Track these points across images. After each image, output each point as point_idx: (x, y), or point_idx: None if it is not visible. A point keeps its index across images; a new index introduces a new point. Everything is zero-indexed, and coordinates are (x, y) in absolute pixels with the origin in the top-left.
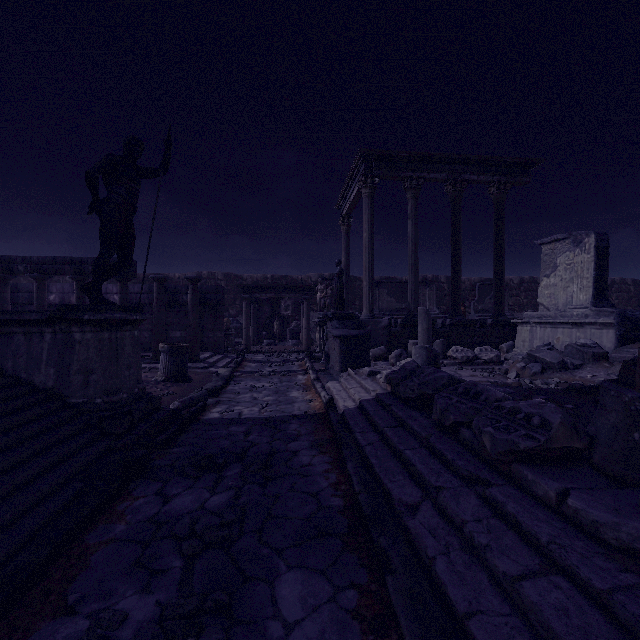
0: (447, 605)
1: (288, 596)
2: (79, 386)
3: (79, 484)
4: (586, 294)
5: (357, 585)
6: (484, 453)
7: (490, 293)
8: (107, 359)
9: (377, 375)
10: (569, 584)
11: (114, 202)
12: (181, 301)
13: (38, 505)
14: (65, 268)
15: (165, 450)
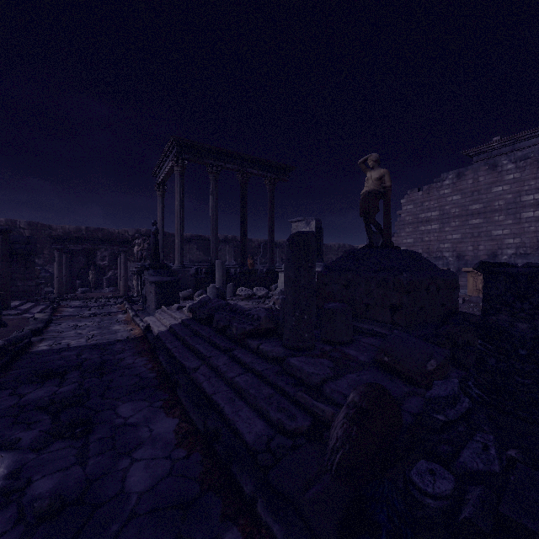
0: (205, 396)
1: (125, 411)
2: None
3: None
4: None
5: (163, 399)
6: (235, 338)
7: None
8: None
9: (184, 308)
10: (252, 374)
11: None
12: None
13: None
14: None
15: (3, 373)
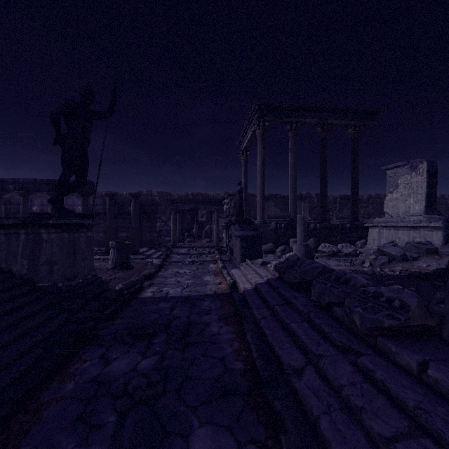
0: None
1: None
2: (46, 273)
3: (40, 350)
4: (420, 205)
5: (256, 441)
6: (353, 327)
7: (347, 205)
8: (67, 253)
9: (268, 264)
10: (436, 447)
11: (72, 136)
12: (126, 211)
13: (6, 368)
14: (43, 187)
15: (110, 322)
